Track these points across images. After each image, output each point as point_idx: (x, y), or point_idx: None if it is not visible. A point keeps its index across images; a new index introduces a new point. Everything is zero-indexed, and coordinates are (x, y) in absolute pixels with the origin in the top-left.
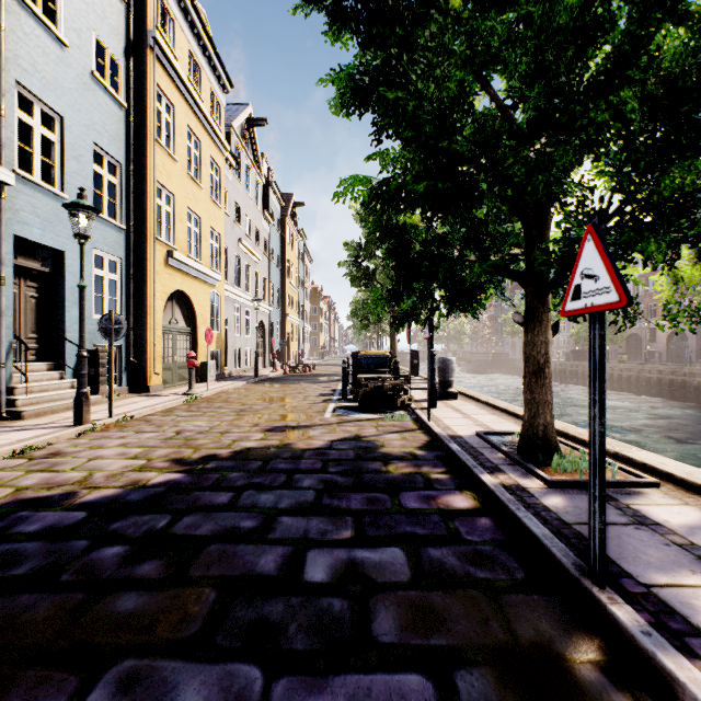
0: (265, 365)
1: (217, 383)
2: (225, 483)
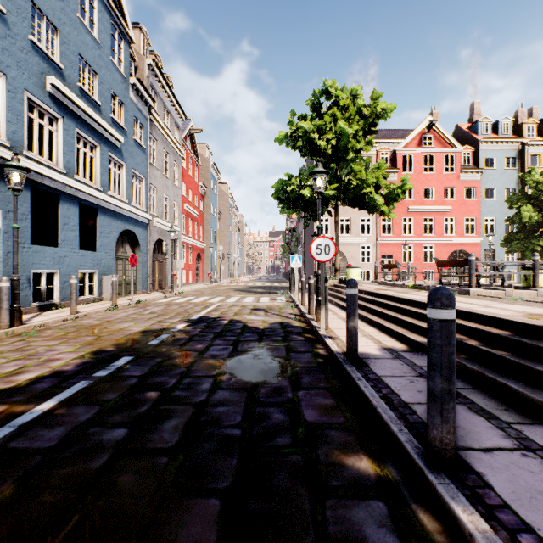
0: None
1: None
2: None
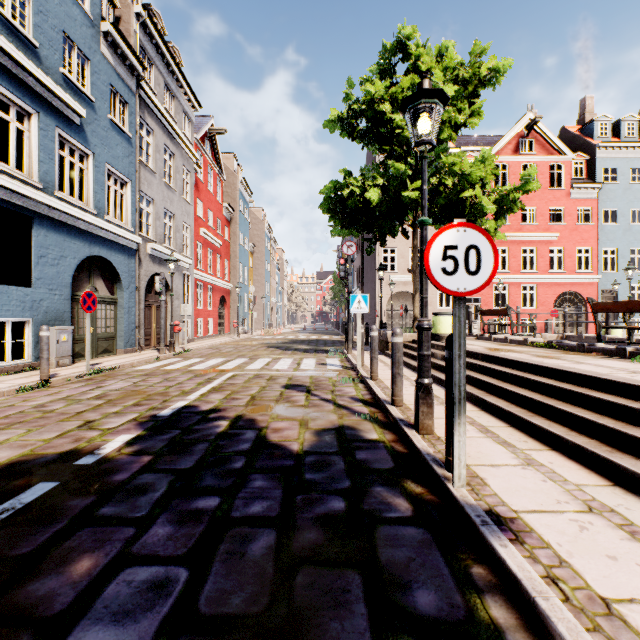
0: None
1: None
2: None
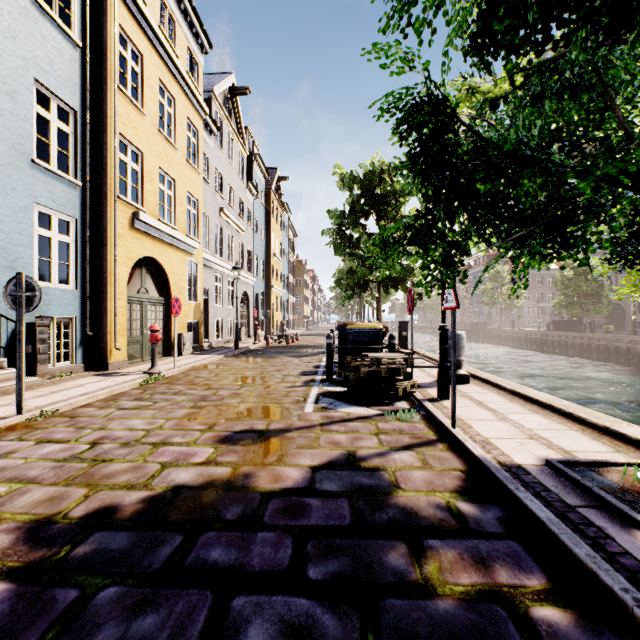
0: (249, 335)
1: (191, 357)
2: (67, 638)
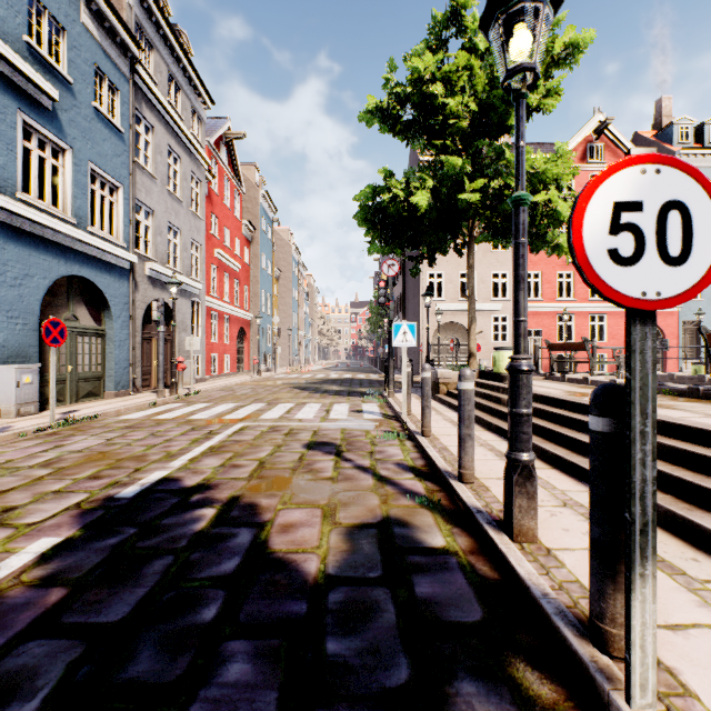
0: None
1: None
2: None
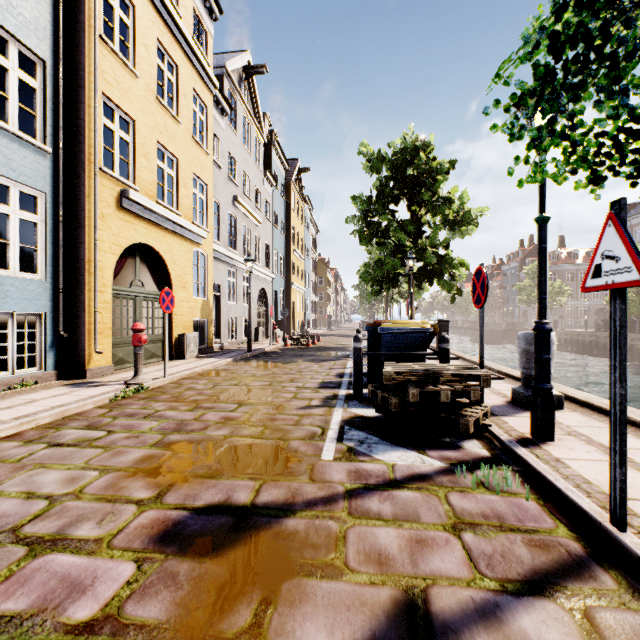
0: (267, 335)
1: (194, 362)
2: None
